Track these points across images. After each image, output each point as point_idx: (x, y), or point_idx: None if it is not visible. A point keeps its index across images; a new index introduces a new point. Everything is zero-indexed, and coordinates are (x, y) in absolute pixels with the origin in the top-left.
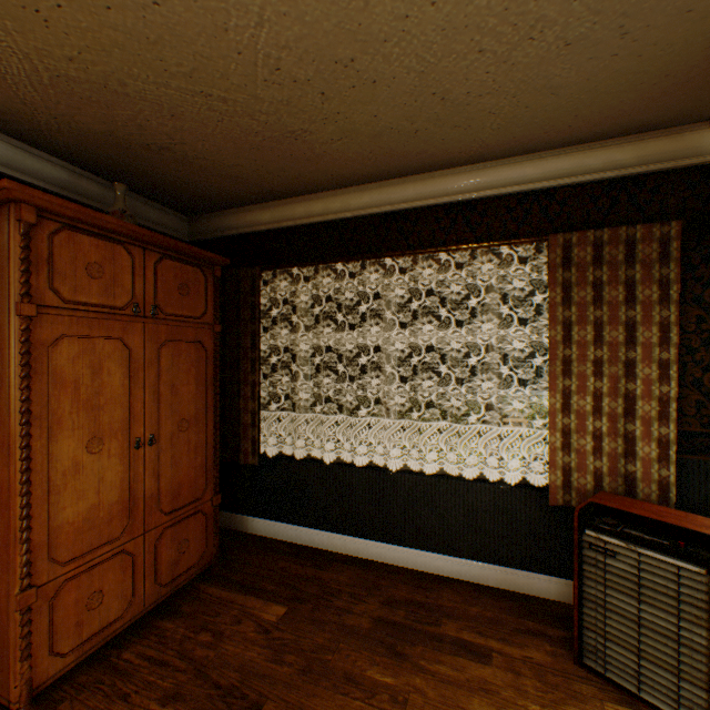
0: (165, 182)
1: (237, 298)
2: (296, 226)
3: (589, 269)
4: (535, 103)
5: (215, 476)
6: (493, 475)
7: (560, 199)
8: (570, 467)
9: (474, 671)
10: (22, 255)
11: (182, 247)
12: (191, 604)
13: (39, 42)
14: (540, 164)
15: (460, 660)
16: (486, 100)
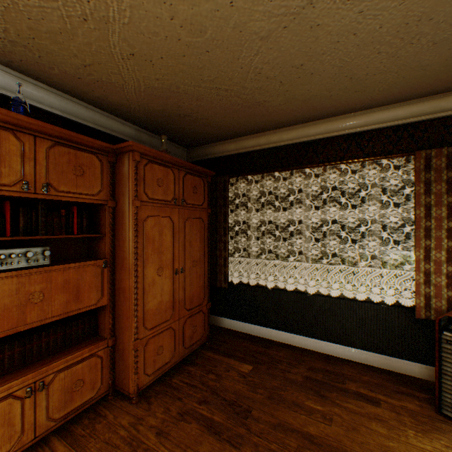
0: (181, 132)
1: (215, 194)
2: (249, 151)
3: (443, 171)
4: (409, 75)
5: (208, 292)
6: (375, 299)
7: (422, 128)
8: (430, 295)
9: (370, 409)
10: (135, 177)
11: (195, 168)
12: (200, 359)
13: (146, 74)
14: (409, 108)
15: (360, 403)
16: (377, 76)
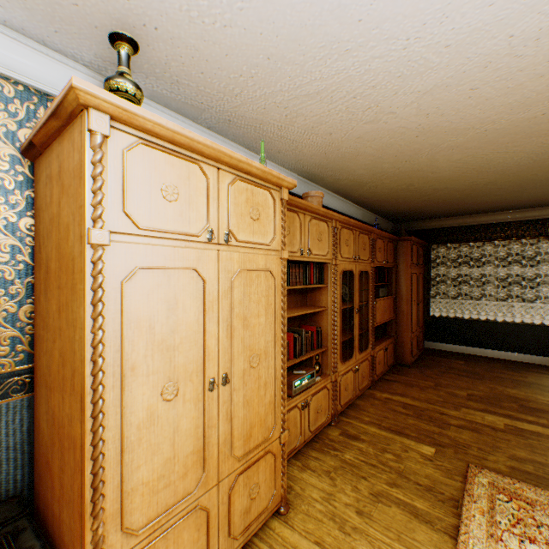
0: (403, 217)
1: None
2: (446, 227)
3: None
4: None
5: (423, 320)
6: (546, 324)
7: None
8: None
9: (546, 376)
10: (410, 253)
11: (422, 243)
12: (426, 358)
13: (421, 203)
14: None
15: (540, 374)
16: None
